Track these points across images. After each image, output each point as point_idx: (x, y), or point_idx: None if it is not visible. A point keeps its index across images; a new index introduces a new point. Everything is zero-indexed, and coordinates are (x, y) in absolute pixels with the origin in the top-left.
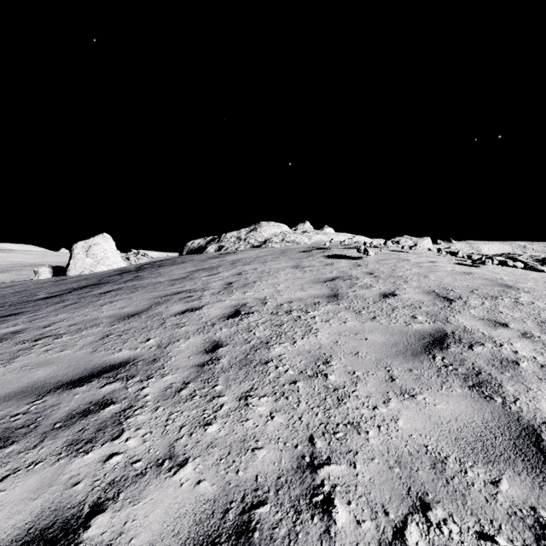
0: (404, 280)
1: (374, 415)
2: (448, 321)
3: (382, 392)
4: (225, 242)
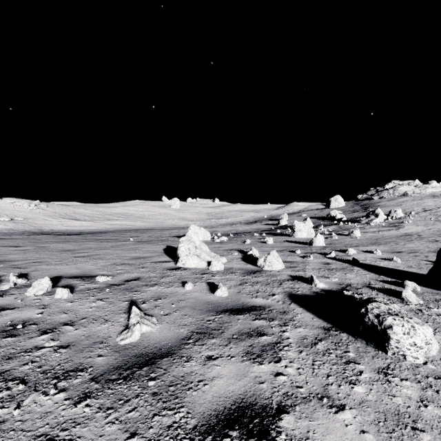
0: None
1: None
2: None
3: None
4: (382, 195)
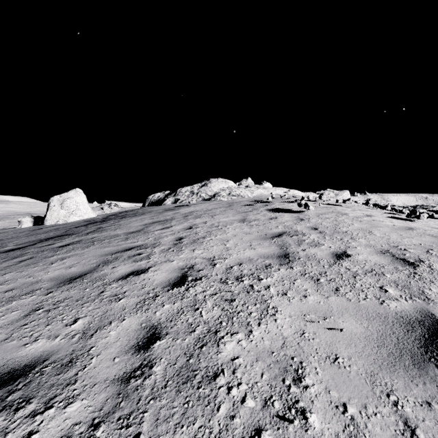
0: (350, 236)
1: None
2: (427, 296)
3: None
4: (180, 196)
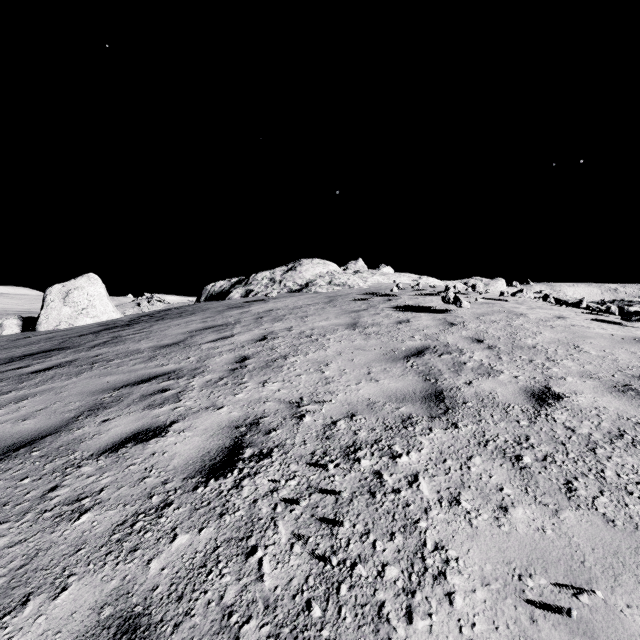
0: (545, 355)
1: None
2: None
3: None
4: (254, 285)
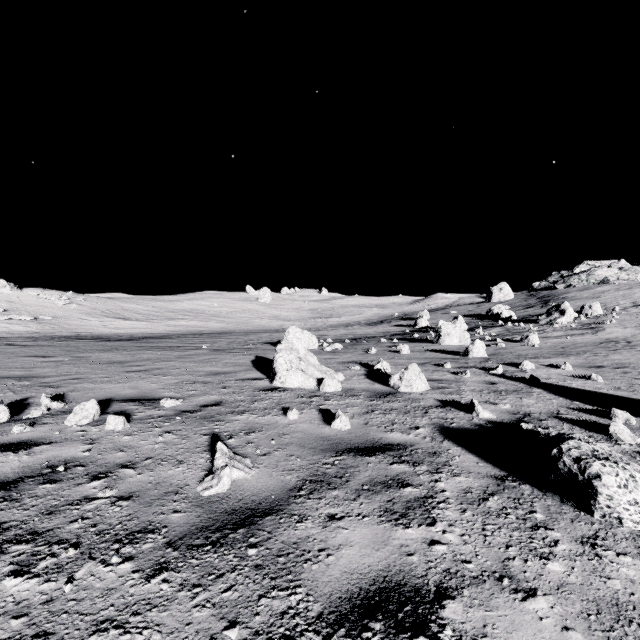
0: None
1: None
2: None
3: None
4: (570, 283)
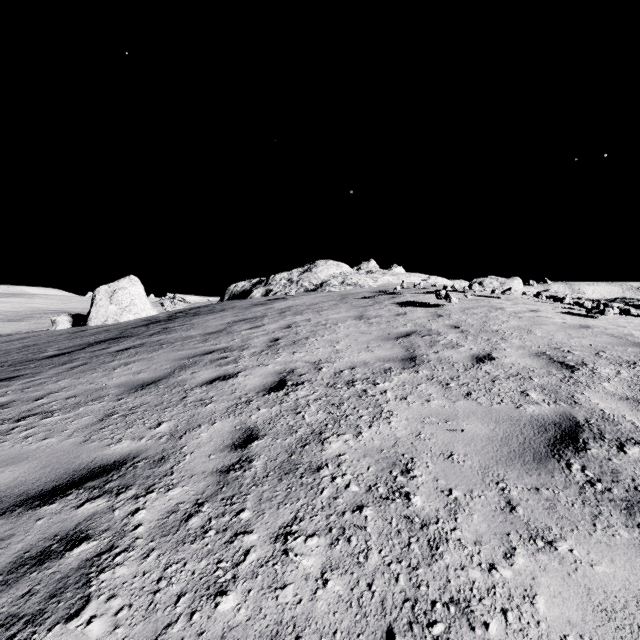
0: (501, 336)
1: (492, 583)
2: (575, 401)
3: (499, 534)
4: (274, 285)
